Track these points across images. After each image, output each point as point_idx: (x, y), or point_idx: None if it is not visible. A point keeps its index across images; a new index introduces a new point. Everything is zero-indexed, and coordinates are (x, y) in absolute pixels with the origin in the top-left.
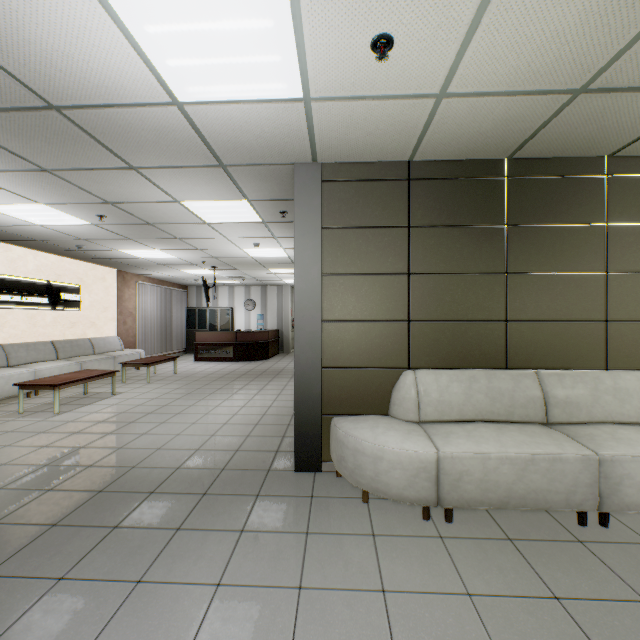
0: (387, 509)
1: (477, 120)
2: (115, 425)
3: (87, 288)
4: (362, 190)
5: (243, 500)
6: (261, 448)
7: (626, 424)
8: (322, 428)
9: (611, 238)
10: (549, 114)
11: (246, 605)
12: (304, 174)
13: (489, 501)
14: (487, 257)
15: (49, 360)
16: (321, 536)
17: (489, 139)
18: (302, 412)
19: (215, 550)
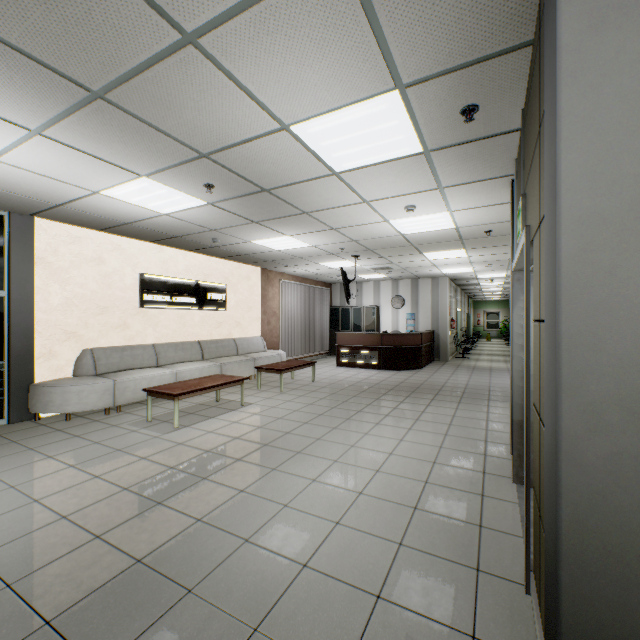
0: None
1: None
2: (218, 461)
3: (232, 287)
4: None
5: None
6: (430, 606)
7: None
8: None
9: None
10: None
11: None
12: None
13: None
14: None
15: (195, 360)
16: None
17: None
18: (592, 633)
19: None
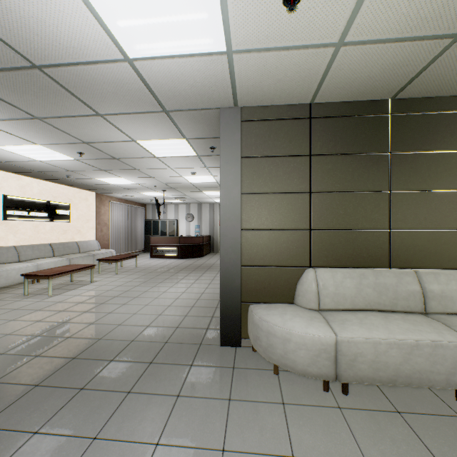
0: (294, 380)
1: (368, 65)
2: (90, 305)
3: (75, 206)
4: (273, 127)
5: (180, 369)
6: (195, 326)
7: None
8: (241, 313)
9: None
10: (430, 58)
11: None
12: (227, 116)
13: (379, 378)
14: (374, 178)
15: (48, 257)
16: (241, 403)
17: (377, 82)
18: (226, 300)
19: (156, 412)
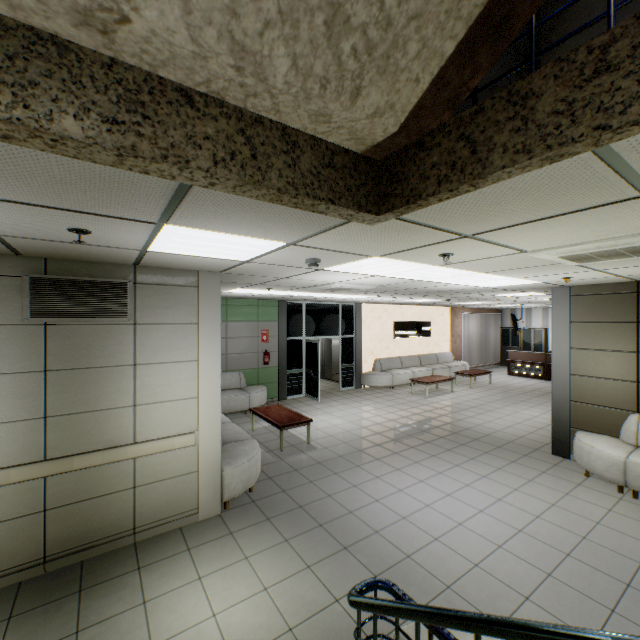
0: (597, 482)
1: None
2: (455, 409)
3: (433, 322)
4: (599, 300)
5: (516, 454)
6: (536, 440)
7: None
8: (570, 435)
9: None
10: None
11: (507, 475)
12: (557, 293)
13: None
14: None
15: (417, 366)
16: (549, 475)
17: None
18: (556, 423)
19: (499, 462)
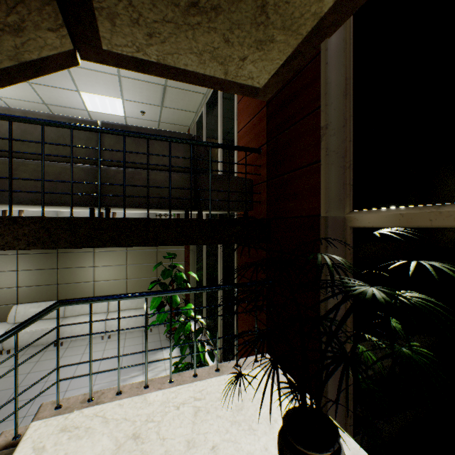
0: None
1: None
2: None
3: None
4: None
5: None
6: None
7: (94, 313)
8: None
9: (96, 256)
10: None
11: None
12: None
13: (21, 345)
14: (51, 263)
15: None
16: None
17: None
18: None
19: None
